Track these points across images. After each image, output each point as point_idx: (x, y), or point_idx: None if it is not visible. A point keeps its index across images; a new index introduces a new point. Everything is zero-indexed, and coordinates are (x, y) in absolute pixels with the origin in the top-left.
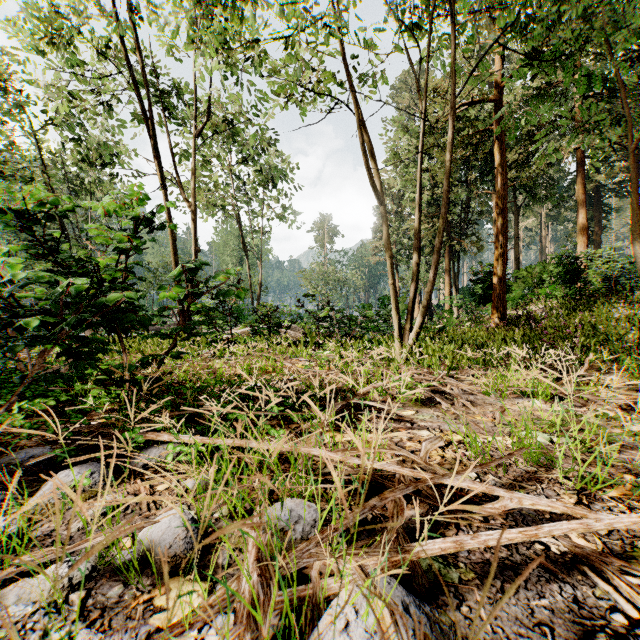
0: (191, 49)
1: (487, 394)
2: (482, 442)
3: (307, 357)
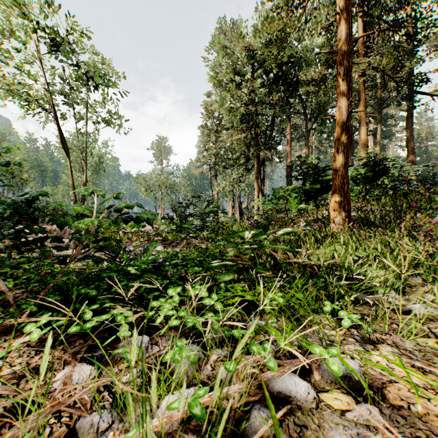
0: None
1: None
2: None
3: None
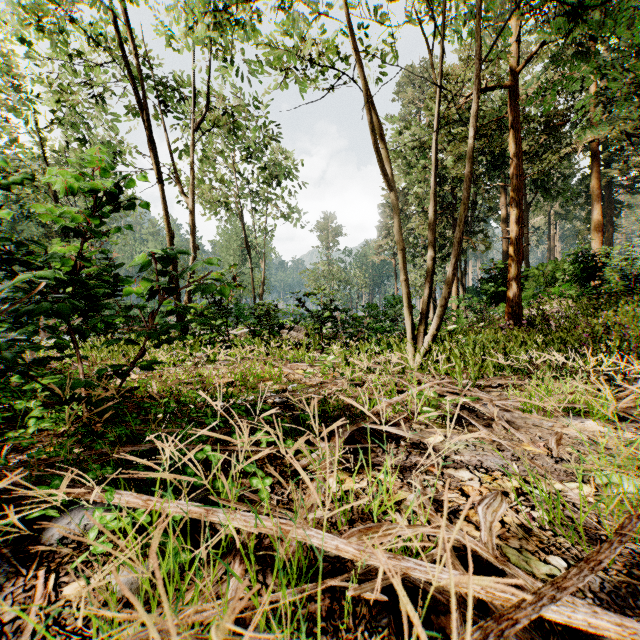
0: (175, 8)
1: (525, 411)
2: (548, 492)
3: (309, 361)
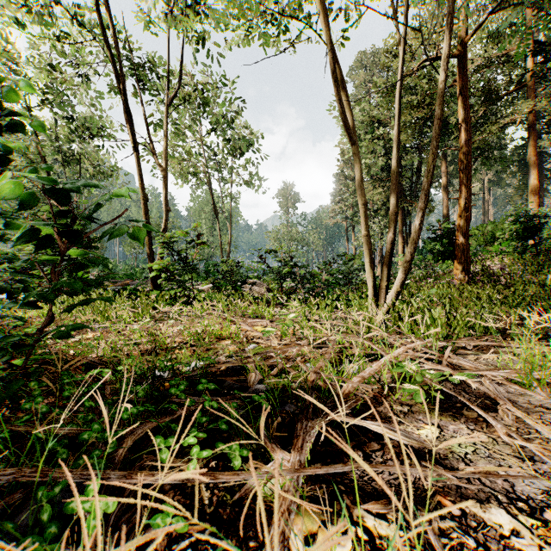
0: None
1: (520, 384)
2: None
3: (269, 317)
